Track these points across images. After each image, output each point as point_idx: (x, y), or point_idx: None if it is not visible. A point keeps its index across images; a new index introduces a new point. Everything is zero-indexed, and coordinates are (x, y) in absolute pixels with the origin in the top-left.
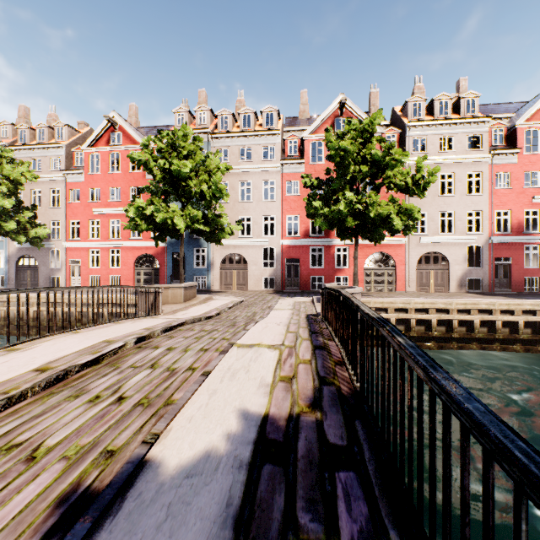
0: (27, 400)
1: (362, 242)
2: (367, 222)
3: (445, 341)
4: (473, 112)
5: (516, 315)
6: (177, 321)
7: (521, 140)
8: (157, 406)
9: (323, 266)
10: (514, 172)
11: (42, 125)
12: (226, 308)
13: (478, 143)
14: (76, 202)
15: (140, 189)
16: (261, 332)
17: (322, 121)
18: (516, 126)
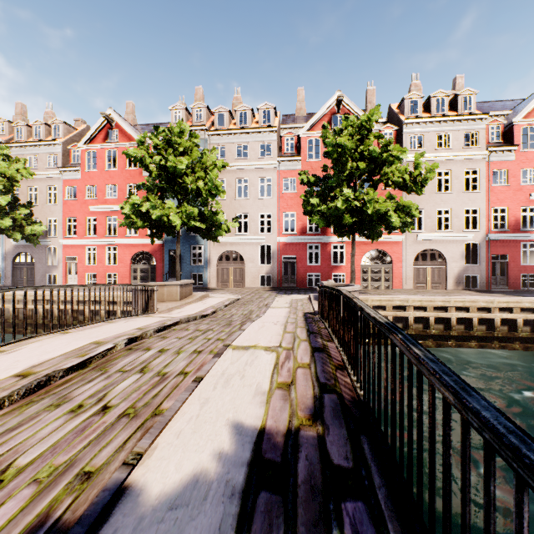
0: (3, 410)
1: (359, 239)
2: (365, 219)
3: (444, 339)
4: (470, 109)
5: (515, 312)
6: (171, 320)
7: (518, 137)
8: (144, 417)
9: (320, 263)
10: (511, 169)
11: (39, 122)
12: (222, 306)
13: (475, 141)
14: (72, 199)
15: (136, 186)
16: (257, 333)
17: (319, 118)
18: (513, 124)
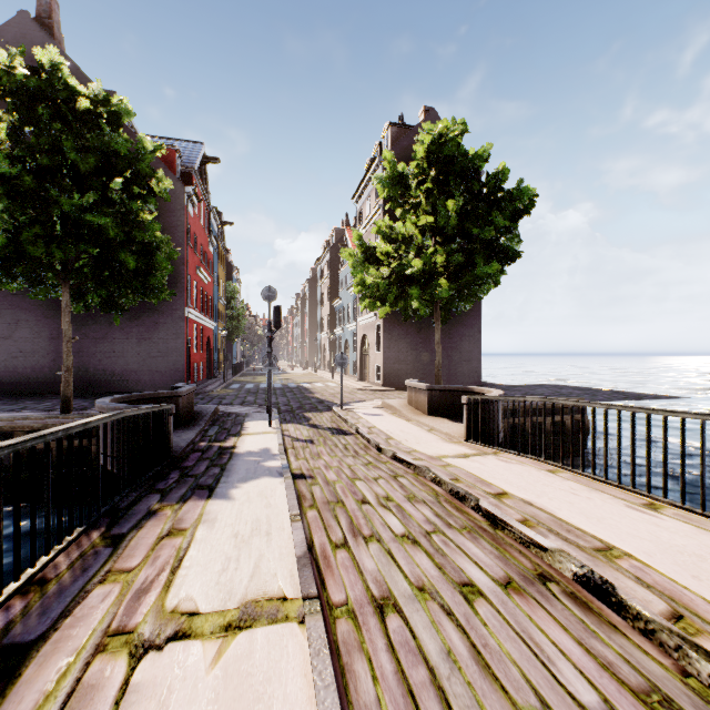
0: (442, 489)
1: None
2: None
3: None
4: None
5: None
6: None
7: None
8: (320, 503)
9: None
10: None
11: None
12: None
13: None
14: None
15: None
16: None
17: None
18: None
